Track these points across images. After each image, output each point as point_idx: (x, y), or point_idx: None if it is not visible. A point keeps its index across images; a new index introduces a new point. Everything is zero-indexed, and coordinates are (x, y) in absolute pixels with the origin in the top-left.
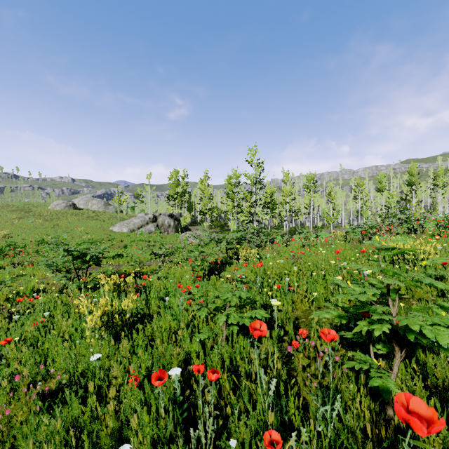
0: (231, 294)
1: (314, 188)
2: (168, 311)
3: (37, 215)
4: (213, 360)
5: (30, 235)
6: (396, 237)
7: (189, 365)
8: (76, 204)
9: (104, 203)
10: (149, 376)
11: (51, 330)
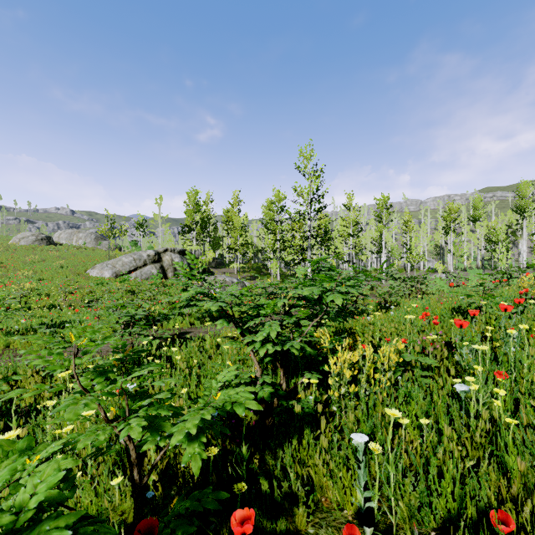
0: None
1: (387, 215)
2: None
3: None
4: None
5: None
6: None
7: None
8: (56, 238)
9: (95, 237)
10: None
11: None
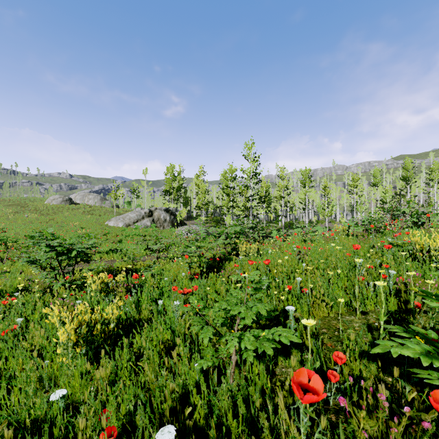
0: (244, 307)
1: (309, 183)
2: (161, 318)
3: (33, 209)
4: (220, 399)
5: (24, 229)
6: (401, 231)
7: (186, 402)
8: (73, 199)
9: (100, 198)
10: (131, 423)
11: (22, 340)
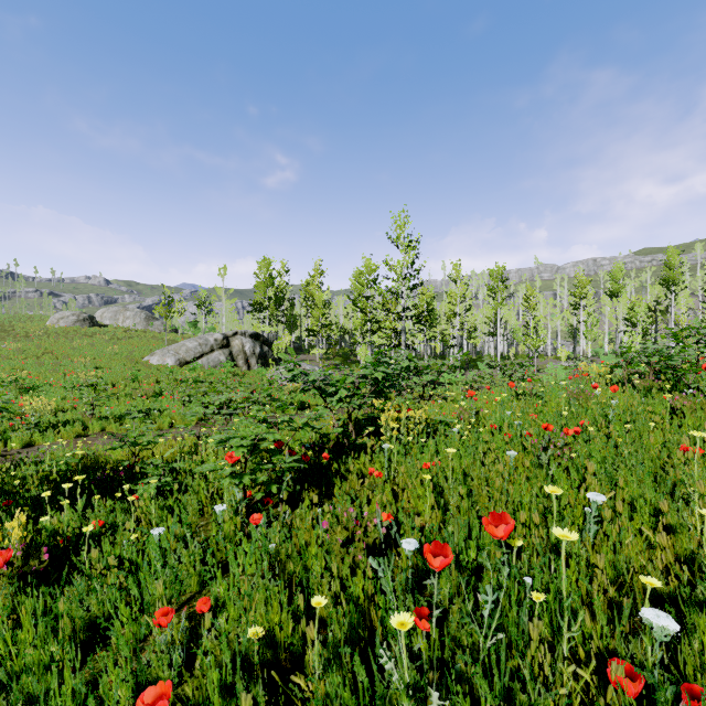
0: None
1: (503, 290)
2: None
3: (22, 335)
4: None
5: None
6: None
7: None
8: (98, 318)
9: (145, 317)
10: None
11: None
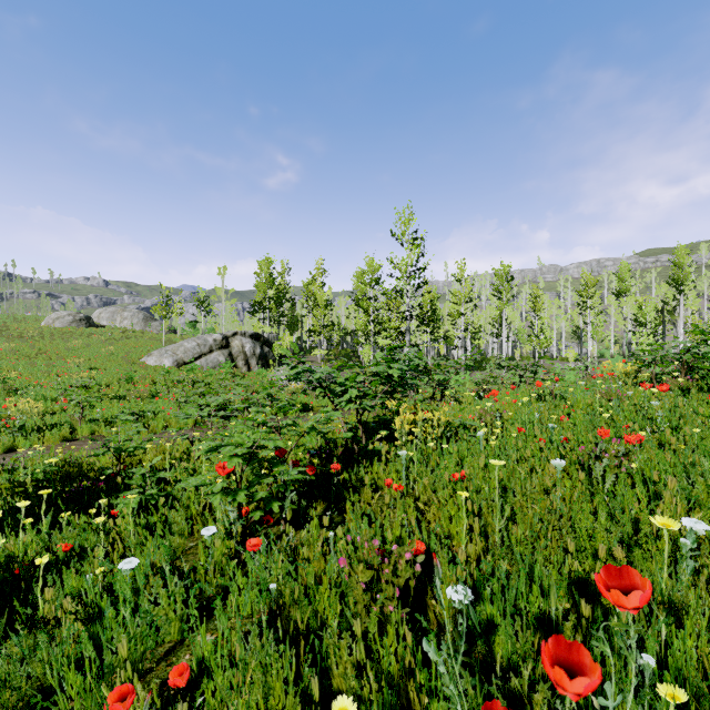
0: None
1: (509, 290)
2: None
3: (16, 335)
4: None
5: None
6: None
7: None
8: (95, 318)
9: (143, 317)
10: None
11: None
